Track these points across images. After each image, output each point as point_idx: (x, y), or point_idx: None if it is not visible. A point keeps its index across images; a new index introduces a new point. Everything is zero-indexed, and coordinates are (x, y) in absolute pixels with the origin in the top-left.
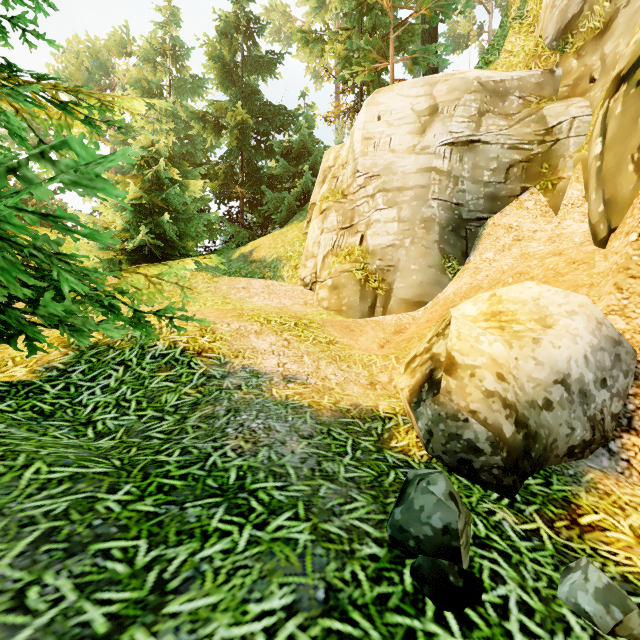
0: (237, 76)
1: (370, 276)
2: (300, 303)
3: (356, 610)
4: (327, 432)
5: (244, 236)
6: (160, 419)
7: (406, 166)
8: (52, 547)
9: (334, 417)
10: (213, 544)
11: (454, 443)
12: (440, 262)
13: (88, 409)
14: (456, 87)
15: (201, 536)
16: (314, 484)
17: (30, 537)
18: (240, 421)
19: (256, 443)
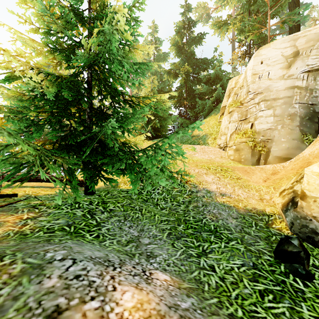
0: (184, 49)
1: (257, 144)
2: (218, 157)
3: (264, 271)
4: (243, 217)
5: (187, 123)
6: (179, 205)
7: (278, 86)
8: (172, 236)
9: (245, 212)
10: (214, 244)
11: (304, 229)
12: (300, 137)
13: (155, 200)
14: (311, 39)
15: (209, 242)
16: (242, 234)
17: (166, 233)
18: (208, 209)
19: (217, 218)
